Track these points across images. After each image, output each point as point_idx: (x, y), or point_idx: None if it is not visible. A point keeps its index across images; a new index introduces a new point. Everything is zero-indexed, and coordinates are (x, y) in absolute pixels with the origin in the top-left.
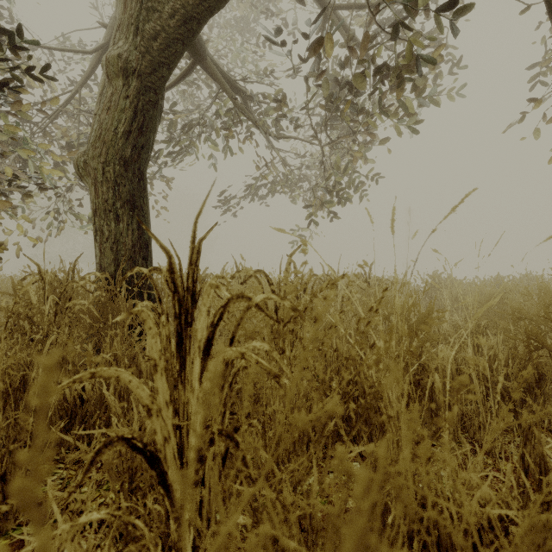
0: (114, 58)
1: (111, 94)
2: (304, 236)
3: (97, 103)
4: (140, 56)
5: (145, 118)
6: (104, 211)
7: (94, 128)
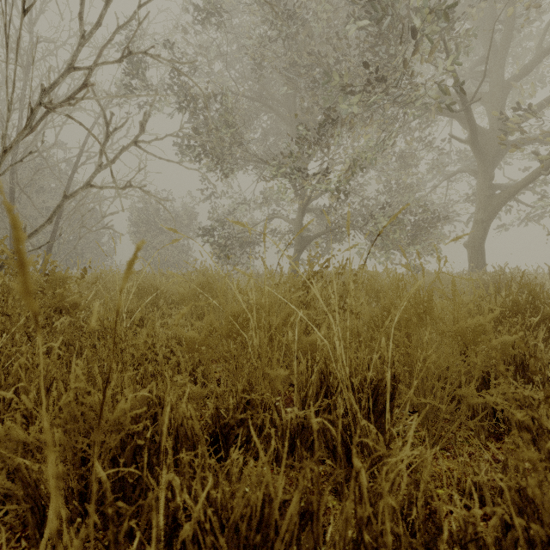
0: (479, 219)
1: (477, 227)
2: None
3: (471, 229)
4: (486, 217)
5: (486, 231)
6: (473, 257)
7: (471, 236)
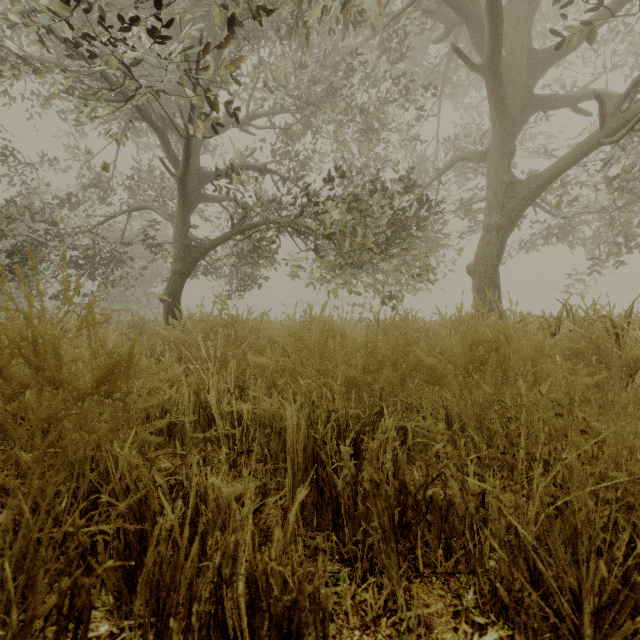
0: (493, 224)
1: (489, 238)
2: (583, 280)
3: (480, 243)
4: (504, 220)
5: (503, 245)
6: (483, 290)
7: (479, 254)
